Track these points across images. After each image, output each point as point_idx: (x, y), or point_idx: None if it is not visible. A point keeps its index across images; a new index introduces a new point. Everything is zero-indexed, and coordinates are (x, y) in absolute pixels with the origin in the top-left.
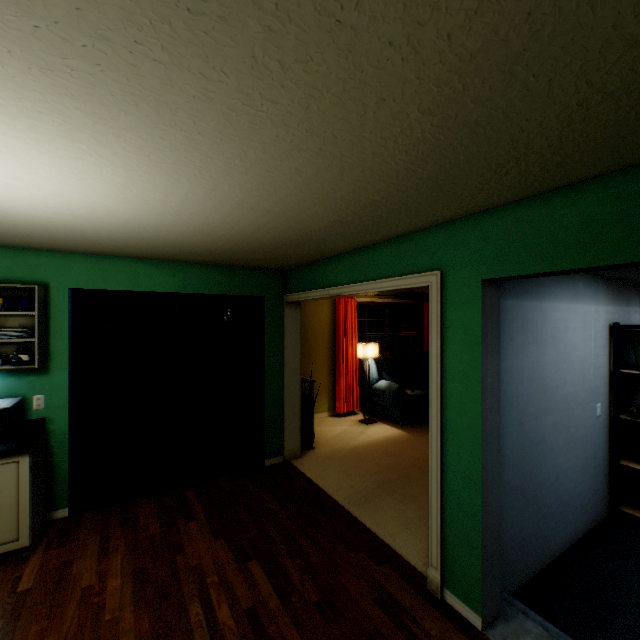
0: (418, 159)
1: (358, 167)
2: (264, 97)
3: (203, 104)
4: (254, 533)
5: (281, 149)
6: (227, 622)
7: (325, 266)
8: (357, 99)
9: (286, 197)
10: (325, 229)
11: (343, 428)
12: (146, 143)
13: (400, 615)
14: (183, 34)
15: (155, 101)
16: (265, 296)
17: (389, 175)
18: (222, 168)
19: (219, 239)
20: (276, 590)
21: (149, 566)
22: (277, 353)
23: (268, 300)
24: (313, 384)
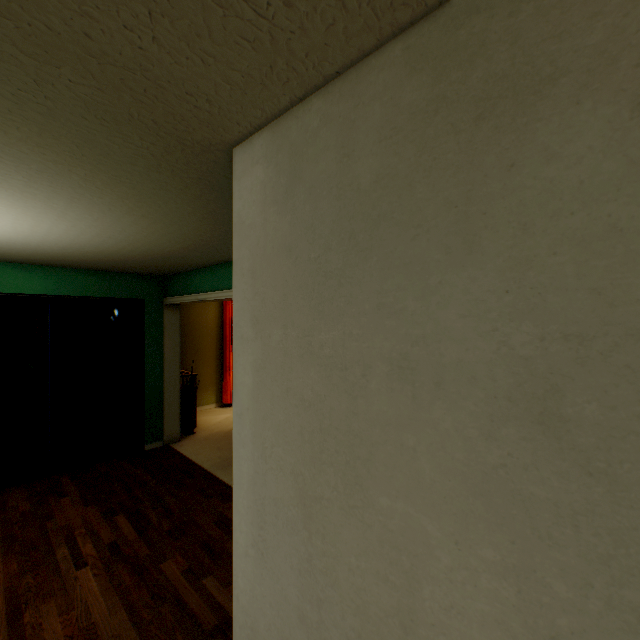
0: (211, 224)
1: (176, 224)
2: (94, 196)
3: (54, 194)
4: (124, 498)
5: (116, 214)
6: (90, 553)
7: (195, 275)
8: (151, 201)
9: (134, 234)
10: (179, 252)
11: (227, 416)
12: (14, 204)
13: (230, 527)
14: (36, 175)
15: (20, 191)
16: (145, 299)
17: (200, 229)
18: (77, 218)
19: (89, 253)
20: (137, 529)
21: (18, 532)
22: (157, 350)
23: (148, 302)
24: (196, 377)
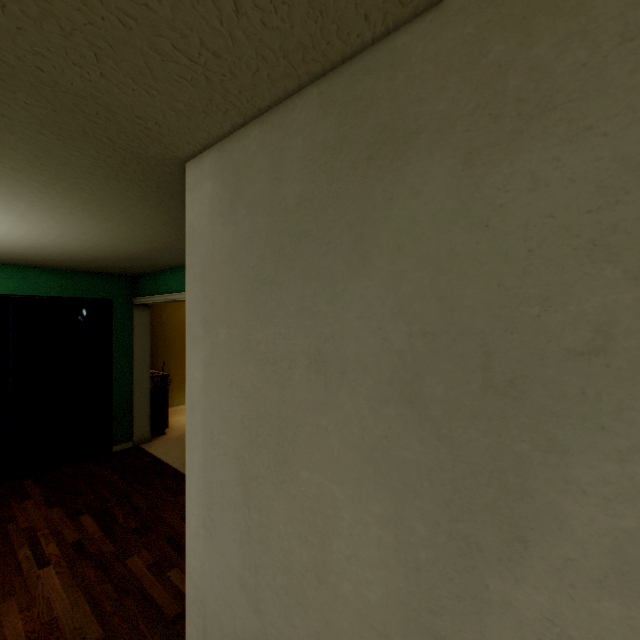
0: (175, 228)
1: (140, 227)
2: (54, 200)
3: (14, 198)
4: (91, 498)
5: (79, 216)
6: (54, 552)
7: (165, 276)
8: (113, 206)
9: (99, 235)
10: (146, 253)
11: None
12: None
13: None
14: None
15: None
16: (113, 299)
17: (165, 232)
18: (38, 219)
19: (53, 253)
20: (102, 527)
21: None
22: (126, 350)
23: (117, 302)
24: (168, 377)
